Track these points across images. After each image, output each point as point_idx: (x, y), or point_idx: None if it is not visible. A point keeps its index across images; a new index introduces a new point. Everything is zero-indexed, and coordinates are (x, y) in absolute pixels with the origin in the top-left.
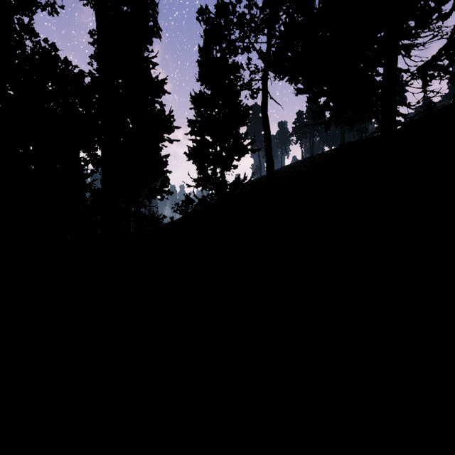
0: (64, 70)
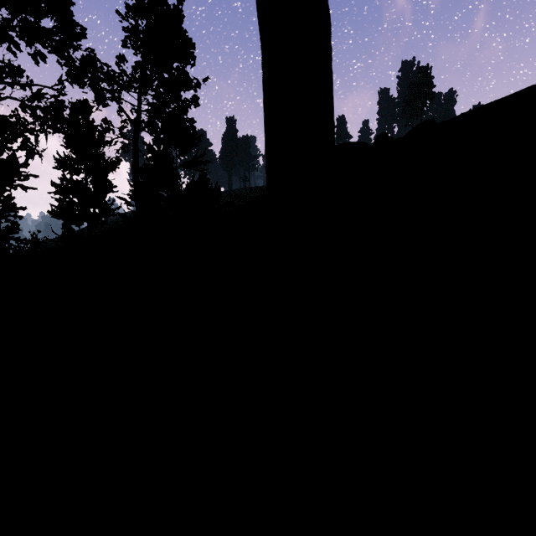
0: None
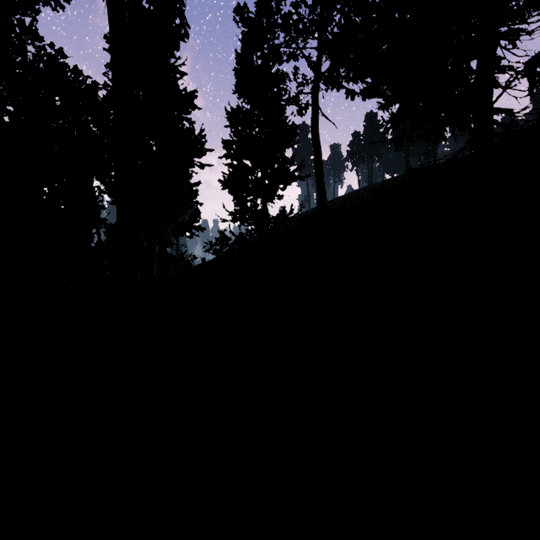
0: (73, 81)
